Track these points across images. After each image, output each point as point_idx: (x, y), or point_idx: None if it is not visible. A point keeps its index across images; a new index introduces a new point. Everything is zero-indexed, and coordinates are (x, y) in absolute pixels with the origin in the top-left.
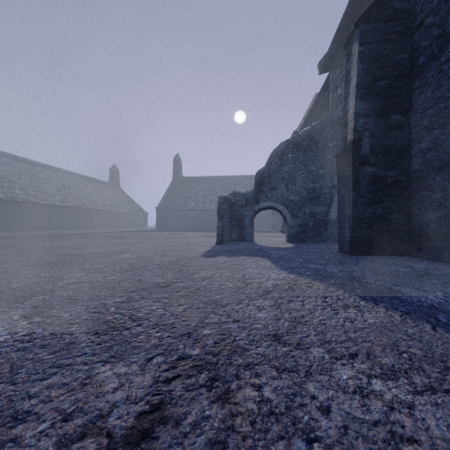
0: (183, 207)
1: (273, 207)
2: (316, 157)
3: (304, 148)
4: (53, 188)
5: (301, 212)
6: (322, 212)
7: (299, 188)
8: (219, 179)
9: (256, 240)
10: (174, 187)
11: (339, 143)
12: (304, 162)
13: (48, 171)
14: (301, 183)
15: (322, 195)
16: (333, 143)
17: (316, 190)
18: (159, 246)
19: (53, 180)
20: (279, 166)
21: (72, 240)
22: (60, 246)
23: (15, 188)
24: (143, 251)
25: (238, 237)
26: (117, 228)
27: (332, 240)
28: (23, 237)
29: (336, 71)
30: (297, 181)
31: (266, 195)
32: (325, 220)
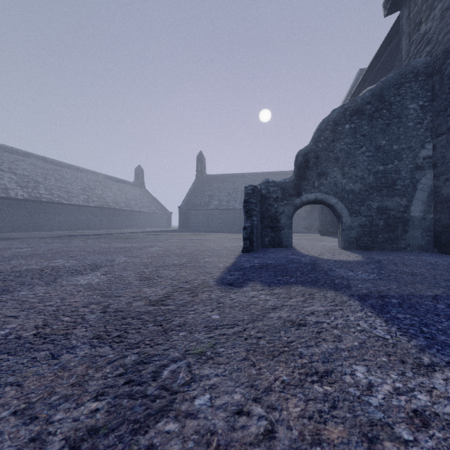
0: (206, 206)
1: (321, 200)
2: (388, 125)
3: (369, 113)
4: (77, 188)
5: (365, 207)
6: (398, 206)
7: (362, 172)
8: (244, 176)
9: (294, 245)
10: (197, 185)
11: (426, 102)
12: (370, 135)
13: (74, 171)
14: (365, 165)
15: (398, 181)
16: (417, 104)
17: (388, 175)
18: (162, 255)
19: (78, 180)
20: (331, 143)
21: (71, 242)
22: (35, 253)
23: (40, 188)
24: (129, 266)
25: (271, 241)
26: (141, 228)
27: (415, 248)
28: (29, 238)
29: (417, 1)
30: (358, 163)
31: (311, 184)
32: (403, 218)
